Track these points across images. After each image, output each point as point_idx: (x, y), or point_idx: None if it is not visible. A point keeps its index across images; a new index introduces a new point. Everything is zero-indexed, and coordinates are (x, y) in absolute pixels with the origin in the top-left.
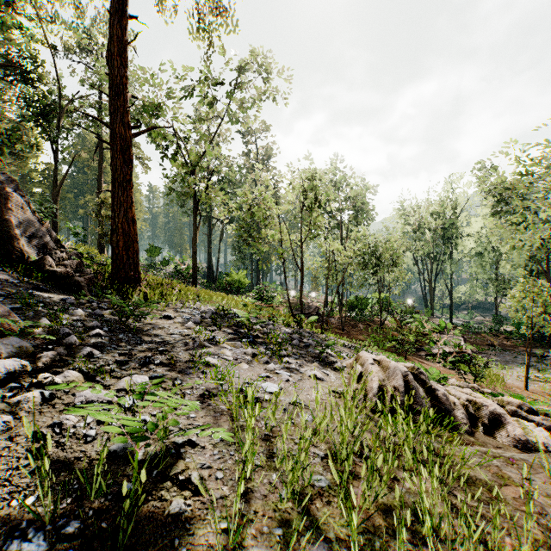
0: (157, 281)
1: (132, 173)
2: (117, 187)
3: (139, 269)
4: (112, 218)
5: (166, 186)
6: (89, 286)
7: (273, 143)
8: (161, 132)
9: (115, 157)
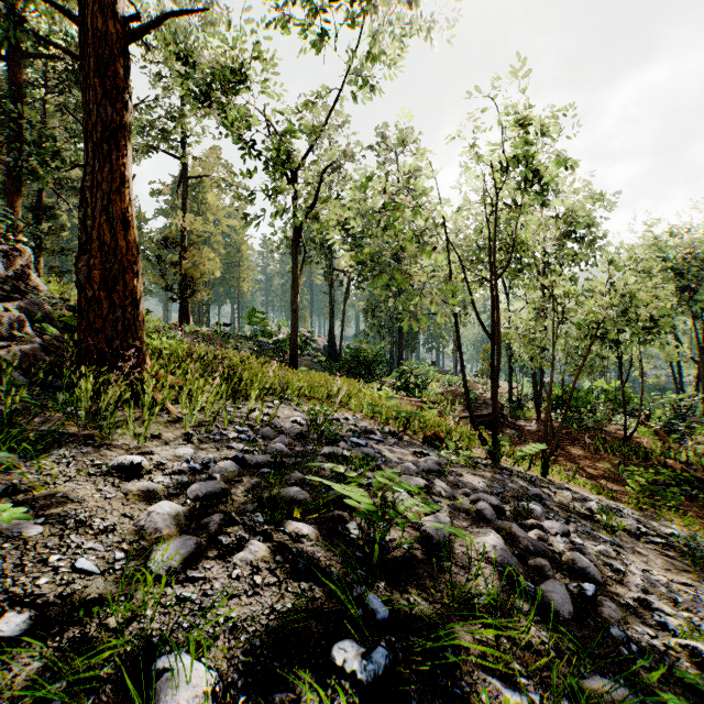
0: (211, 358)
1: (123, 120)
2: (91, 151)
3: (138, 331)
4: (79, 218)
5: (271, 226)
6: (18, 369)
7: (422, 158)
8: (235, 105)
9: (87, 86)
